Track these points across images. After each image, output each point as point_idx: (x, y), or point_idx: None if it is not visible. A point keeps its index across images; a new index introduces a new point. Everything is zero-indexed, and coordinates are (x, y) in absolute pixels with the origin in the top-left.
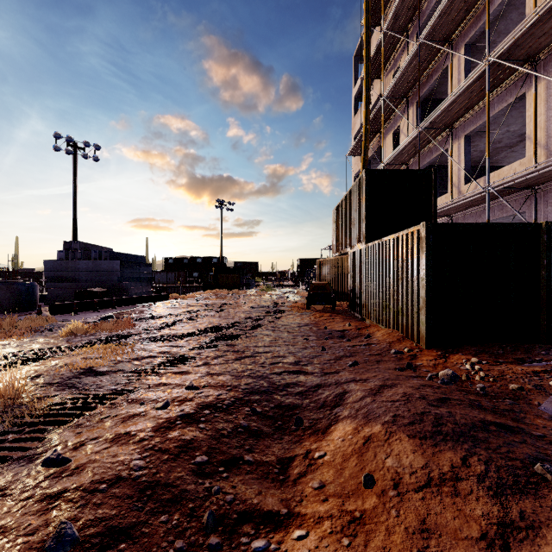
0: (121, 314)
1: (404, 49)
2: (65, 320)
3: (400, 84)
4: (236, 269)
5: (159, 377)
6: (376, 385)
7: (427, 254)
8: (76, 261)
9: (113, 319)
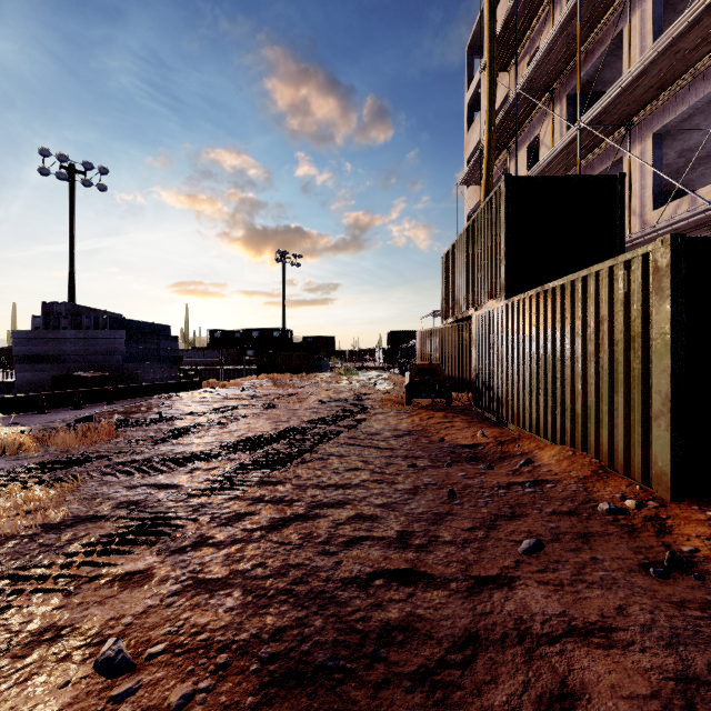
0: (114, 412)
1: (545, 21)
2: (15, 424)
3: (543, 68)
4: (304, 345)
5: (65, 597)
6: (664, 676)
7: (675, 303)
8: (60, 332)
9: (94, 422)
